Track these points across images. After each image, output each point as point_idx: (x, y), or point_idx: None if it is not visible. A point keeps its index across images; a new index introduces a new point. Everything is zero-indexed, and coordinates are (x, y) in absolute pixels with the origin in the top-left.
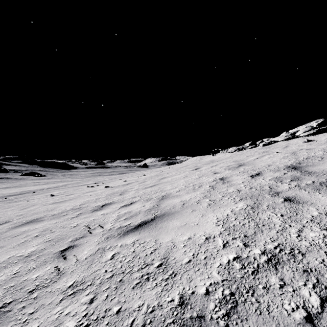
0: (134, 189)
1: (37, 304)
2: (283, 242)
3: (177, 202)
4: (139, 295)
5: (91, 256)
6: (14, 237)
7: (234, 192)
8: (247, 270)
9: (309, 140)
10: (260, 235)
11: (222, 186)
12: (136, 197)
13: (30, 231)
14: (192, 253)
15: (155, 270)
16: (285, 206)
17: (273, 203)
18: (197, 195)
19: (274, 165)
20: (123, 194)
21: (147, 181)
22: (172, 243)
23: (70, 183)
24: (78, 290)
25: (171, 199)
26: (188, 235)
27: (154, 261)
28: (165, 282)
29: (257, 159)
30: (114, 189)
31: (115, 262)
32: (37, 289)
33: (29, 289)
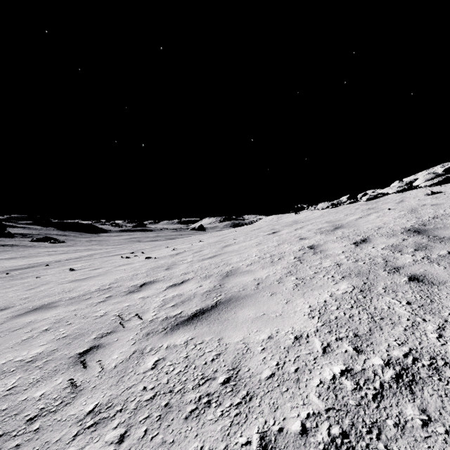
0: (187, 262)
1: (38, 441)
2: (417, 347)
3: (248, 281)
4: (196, 431)
5: (123, 363)
6: (14, 331)
7: (331, 266)
8: (364, 392)
9: (434, 192)
10: (379, 335)
11: (312, 257)
12: (189, 274)
13: (38, 322)
14: (275, 362)
15: (219, 389)
16: (411, 289)
17: (392, 284)
18: (277, 271)
19: (387, 227)
20: (171, 268)
21: (204, 250)
22: (244, 345)
23: (97, 252)
24: (101, 420)
25: (240, 276)
26: (267, 333)
27: (217, 374)
28: (236, 409)
29: (361, 219)
30: (159, 262)
31: (159, 374)
32: (40, 415)
33: (29, 416)
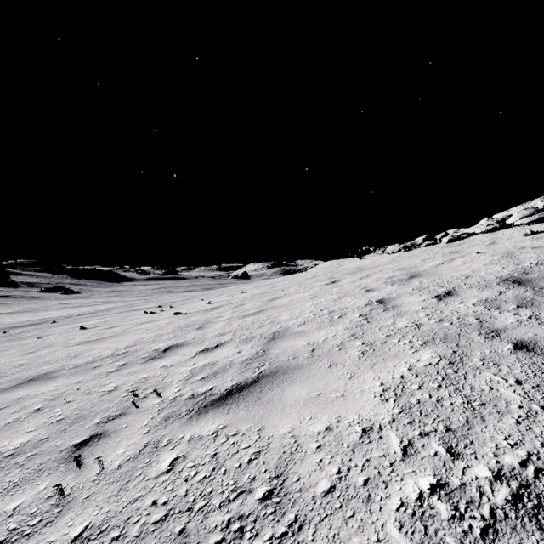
0: (224, 319)
1: None
2: (539, 451)
3: (300, 346)
4: None
5: (130, 462)
6: None
7: (408, 328)
8: (467, 523)
9: (534, 232)
10: (482, 429)
11: (383, 315)
12: (226, 335)
13: (30, 398)
14: (336, 468)
15: (257, 508)
16: (520, 361)
17: (492, 354)
18: (338, 333)
19: (477, 276)
20: (204, 327)
21: (247, 304)
22: (293, 440)
23: (118, 305)
24: None
25: (290, 338)
26: (325, 422)
27: (254, 484)
28: None
29: (442, 266)
30: (189, 318)
31: (175, 481)
32: (9, 541)
33: None
